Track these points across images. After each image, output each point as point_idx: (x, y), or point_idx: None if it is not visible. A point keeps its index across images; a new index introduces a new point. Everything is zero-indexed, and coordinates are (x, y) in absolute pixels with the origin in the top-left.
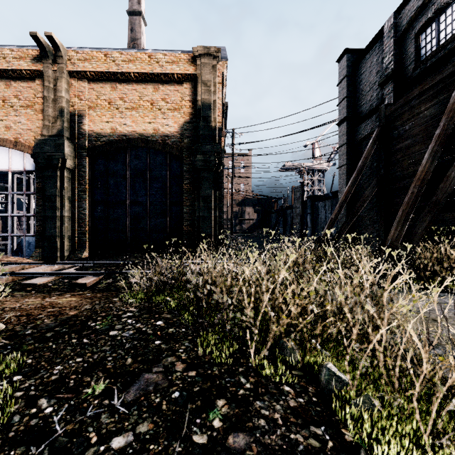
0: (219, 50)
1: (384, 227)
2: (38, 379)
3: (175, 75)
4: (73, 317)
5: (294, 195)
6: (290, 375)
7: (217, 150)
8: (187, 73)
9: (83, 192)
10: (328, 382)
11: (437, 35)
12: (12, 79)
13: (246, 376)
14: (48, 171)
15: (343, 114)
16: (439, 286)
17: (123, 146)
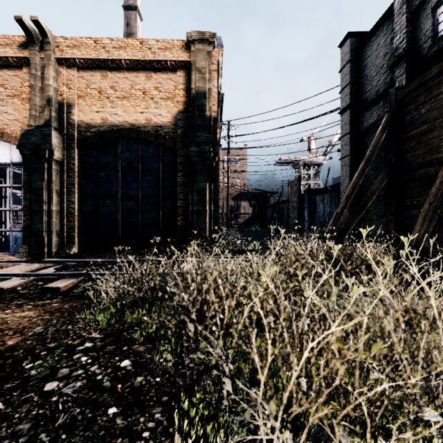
0: (214, 35)
1: (394, 222)
2: None
3: (168, 62)
4: (8, 350)
5: (291, 189)
6: None
7: (212, 140)
8: (180, 60)
9: (72, 185)
10: None
11: None
12: None
13: None
14: (35, 163)
15: (345, 102)
16: None
17: (114, 137)
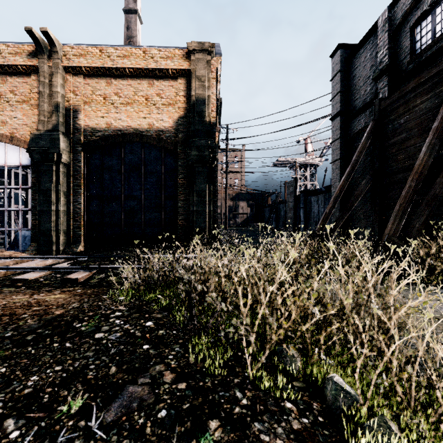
0: (213, 45)
1: (378, 222)
2: (9, 394)
3: (169, 71)
4: (58, 317)
5: (287, 189)
6: (292, 389)
7: (212, 145)
8: (181, 68)
9: (78, 186)
10: (335, 398)
11: (433, 28)
12: (8, 74)
13: (242, 389)
14: (44, 166)
15: (336, 109)
16: (438, 281)
17: (118, 141)
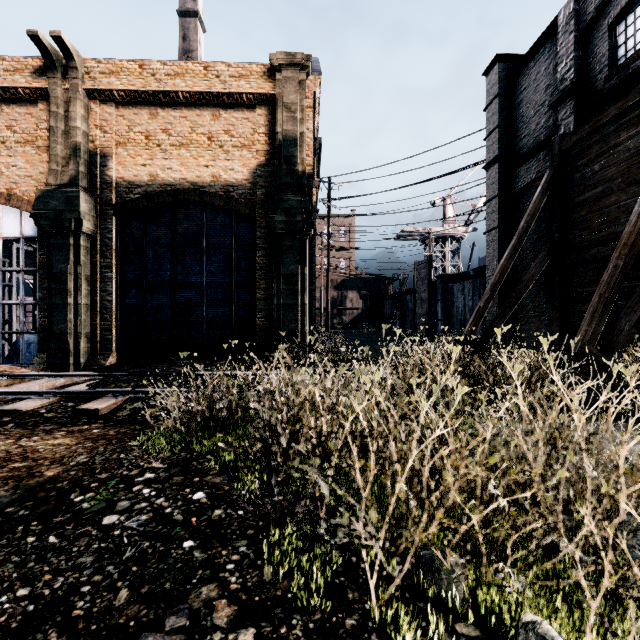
0: (308, 57)
1: (559, 321)
2: None
3: (243, 96)
4: (49, 482)
5: (418, 273)
6: None
7: (306, 206)
8: (261, 93)
9: (108, 268)
10: None
11: None
12: (4, 102)
13: None
14: (56, 238)
15: (493, 153)
16: None
17: (167, 201)
